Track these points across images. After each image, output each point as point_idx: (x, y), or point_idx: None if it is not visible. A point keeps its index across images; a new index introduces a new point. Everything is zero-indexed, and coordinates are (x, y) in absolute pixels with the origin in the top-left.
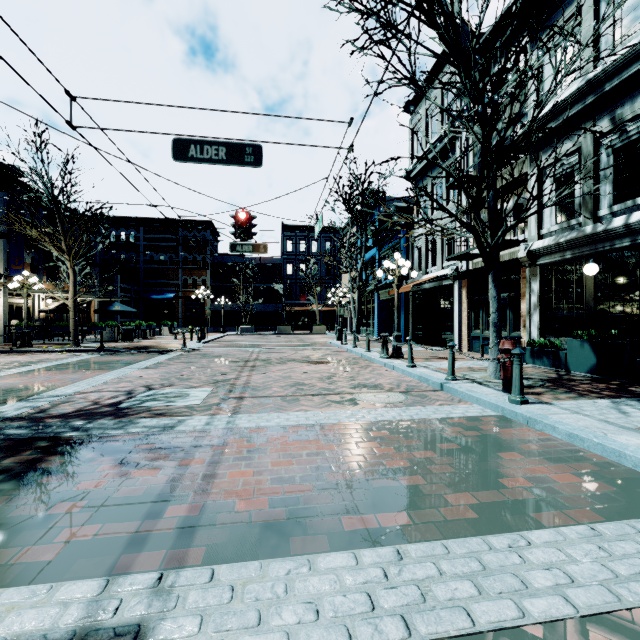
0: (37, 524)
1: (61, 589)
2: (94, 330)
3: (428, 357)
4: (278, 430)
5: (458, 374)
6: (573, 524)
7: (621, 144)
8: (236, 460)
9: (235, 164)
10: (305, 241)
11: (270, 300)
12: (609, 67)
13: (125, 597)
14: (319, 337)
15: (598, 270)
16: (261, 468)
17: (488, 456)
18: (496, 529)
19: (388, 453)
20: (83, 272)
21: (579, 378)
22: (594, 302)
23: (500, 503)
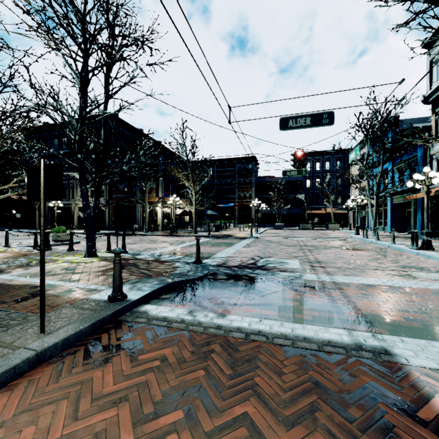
0: (288, 307)
1: (329, 329)
2: (201, 225)
3: None
4: (369, 286)
5: None
6: None
7: None
8: (358, 297)
9: (316, 126)
10: (320, 162)
11: (293, 206)
12: None
13: (363, 338)
14: (336, 232)
15: None
16: (379, 303)
17: None
18: None
19: None
20: (198, 194)
21: None
22: None
23: None
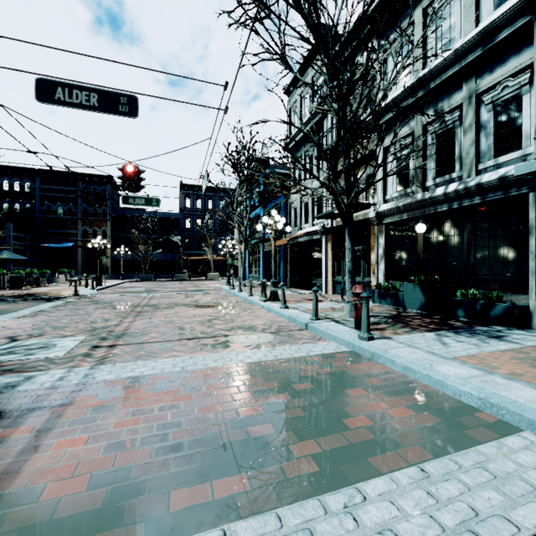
0: None
1: None
2: None
3: (300, 299)
4: (138, 381)
5: (321, 314)
6: (405, 466)
7: (441, 131)
8: (73, 424)
9: (108, 112)
10: (202, 199)
11: (169, 250)
12: (433, 69)
13: None
14: (212, 283)
15: (426, 229)
16: (99, 432)
17: (337, 394)
18: (334, 484)
19: (245, 399)
20: None
21: (412, 314)
22: (423, 254)
23: (342, 449)
